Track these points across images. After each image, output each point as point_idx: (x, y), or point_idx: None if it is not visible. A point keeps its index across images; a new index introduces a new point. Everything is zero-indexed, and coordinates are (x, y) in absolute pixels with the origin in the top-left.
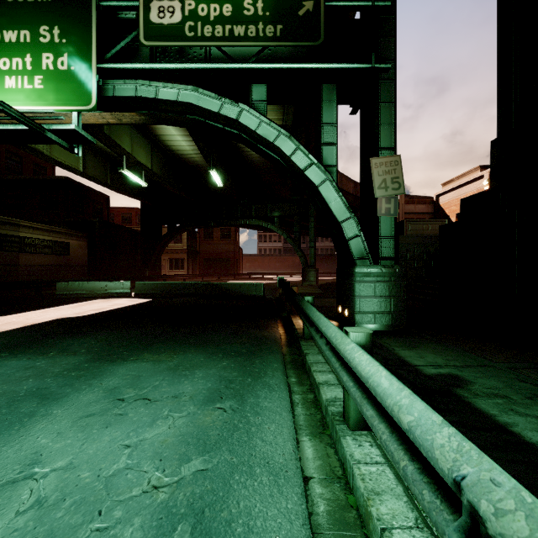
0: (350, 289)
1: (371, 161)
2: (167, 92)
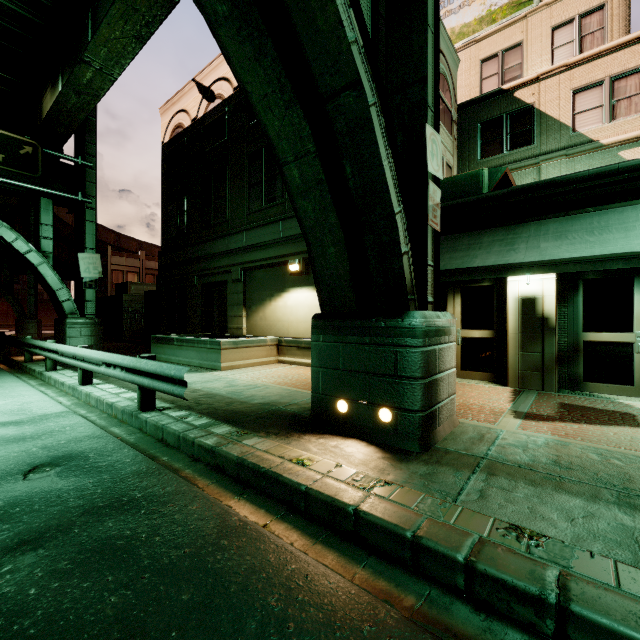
0: (64, 333)
1: (79, 255)
2: None
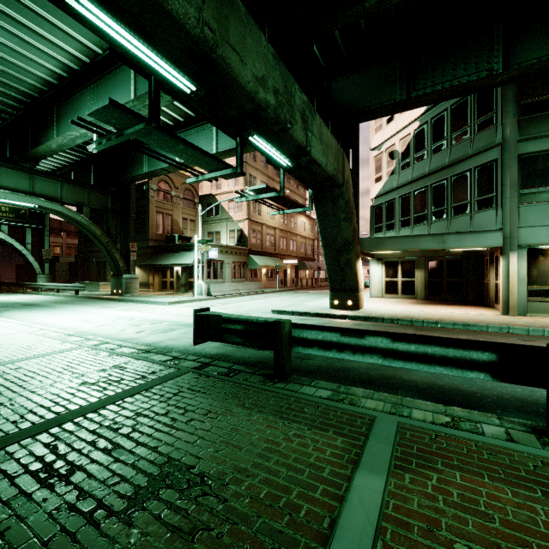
0: (36, 281)
1: (43, 250)
2: None
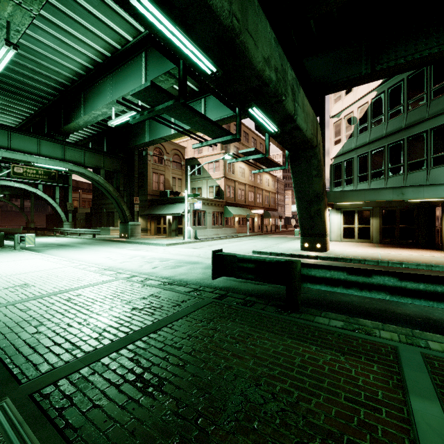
0: (63, 227)
1: (67, 203)
2: (17, 185)
